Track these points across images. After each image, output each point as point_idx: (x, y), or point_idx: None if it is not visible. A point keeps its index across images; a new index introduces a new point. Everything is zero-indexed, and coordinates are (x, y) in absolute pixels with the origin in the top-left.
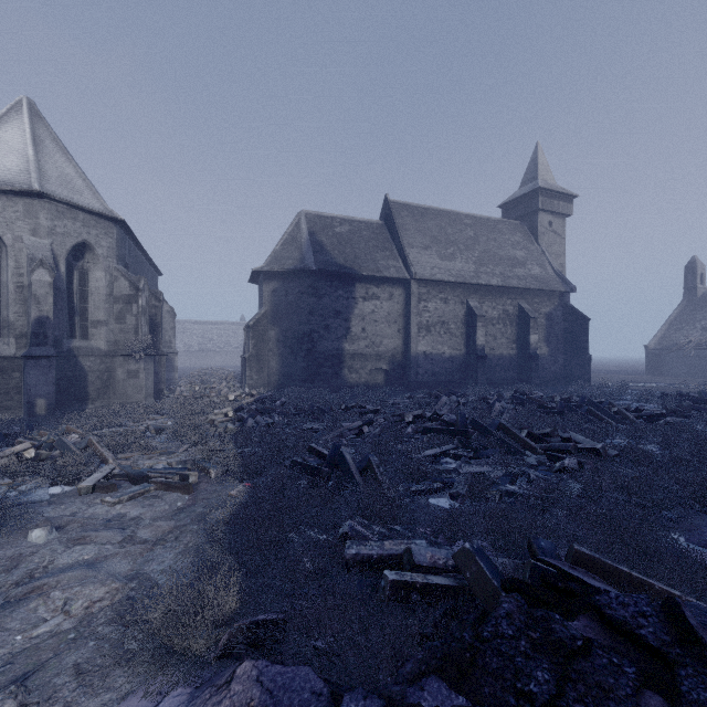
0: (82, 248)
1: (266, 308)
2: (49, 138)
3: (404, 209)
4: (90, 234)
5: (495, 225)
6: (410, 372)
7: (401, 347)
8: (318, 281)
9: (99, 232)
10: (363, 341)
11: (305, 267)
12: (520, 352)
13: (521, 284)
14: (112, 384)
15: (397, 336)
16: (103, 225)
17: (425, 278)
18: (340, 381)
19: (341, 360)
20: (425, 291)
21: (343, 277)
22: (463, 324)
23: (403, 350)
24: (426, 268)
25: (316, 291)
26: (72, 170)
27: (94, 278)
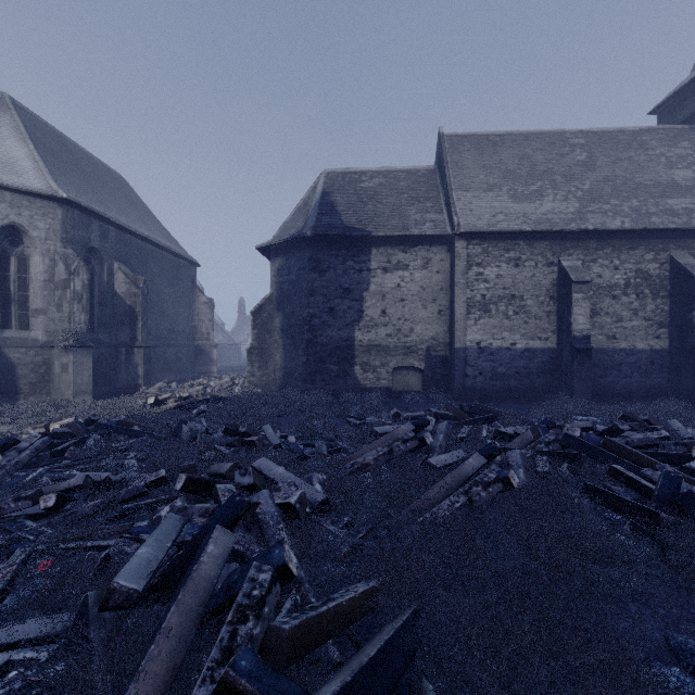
0: (16, 231)
1: (272, 292)
2: (9, 126)
3: (466, 141)
4: (21, 216)
5: (633, 138)
6: (453, 373)
7: (444, 336)
8: (320, 250)
9: (35, 213)
10: (384, 329)
11: (299, 234)
12: (675, 343)
13: (678, 222)
14: (52, 379)
15: (436, 320)
16: (40, 206)
17: (477, 231)
18: (350, 382)
19: (352, 354)
20: (480, 250)
21: (353, 243)
22: (551, 297)
23: (447, 340)
24: (483, 216)
25: (317, 264)
26: (23, 154)
27: (34, 264)
